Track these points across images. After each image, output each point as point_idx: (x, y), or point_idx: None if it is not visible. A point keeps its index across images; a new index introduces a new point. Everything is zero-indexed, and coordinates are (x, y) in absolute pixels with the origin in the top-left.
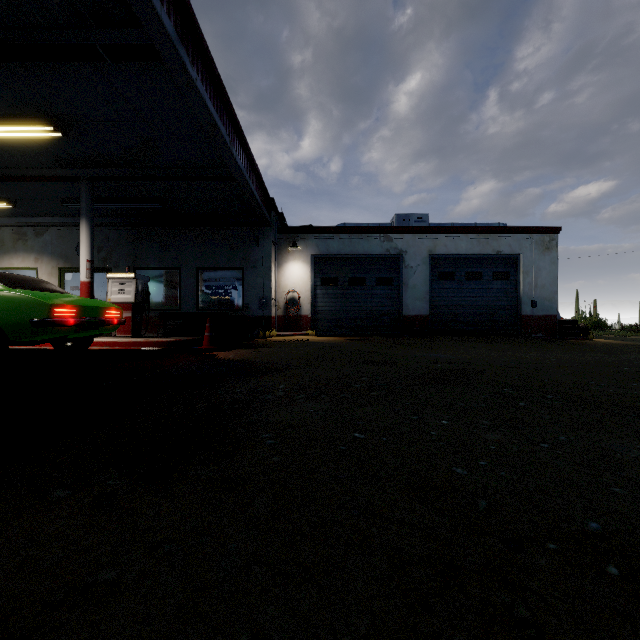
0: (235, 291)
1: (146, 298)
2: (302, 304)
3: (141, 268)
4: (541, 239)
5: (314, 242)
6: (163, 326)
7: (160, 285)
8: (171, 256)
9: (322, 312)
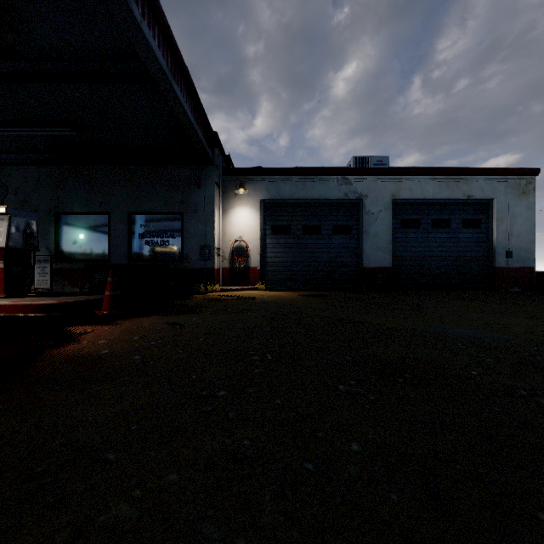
0: (173, 239)
1: (30, 243)
2: (250, 255)
3: (64, 213)
4: (517, 182)
5: (264, 185)
6: (89, 279)
7: (87, 232)
8: (99, 199)
9: (273, 263)
